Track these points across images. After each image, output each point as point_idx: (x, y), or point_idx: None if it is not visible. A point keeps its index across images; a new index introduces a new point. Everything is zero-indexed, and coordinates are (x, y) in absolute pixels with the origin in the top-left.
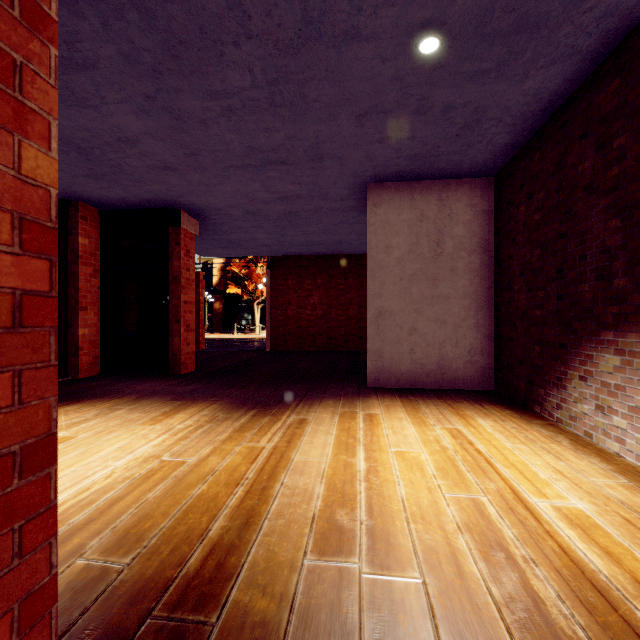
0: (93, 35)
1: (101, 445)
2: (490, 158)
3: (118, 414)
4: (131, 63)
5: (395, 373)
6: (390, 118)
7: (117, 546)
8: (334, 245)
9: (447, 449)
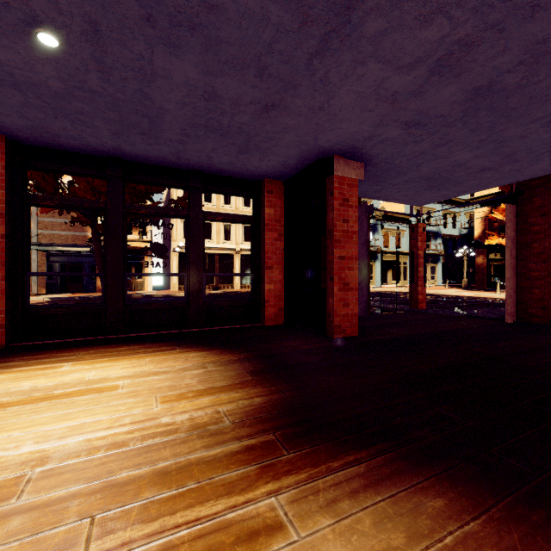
0: None
1: (91, 410)
2: None
3: (188, 374)
4: None
5: None
6: None
7: None
8: None
9: None
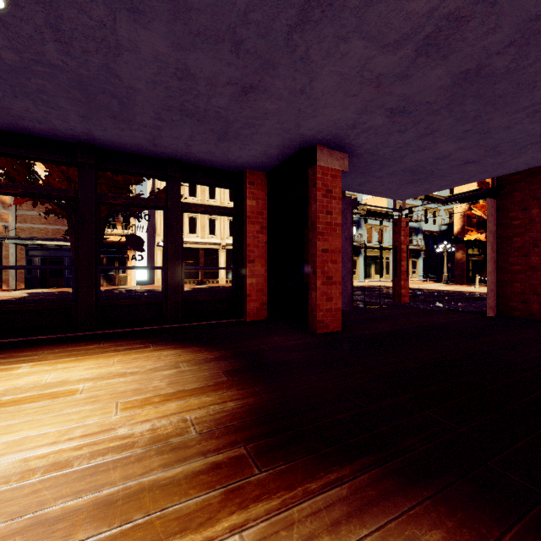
0: None
1: (38, 421)
2: None
3: (158, 375)
4: None
5: None
6: None
7: None
8: None
9: None
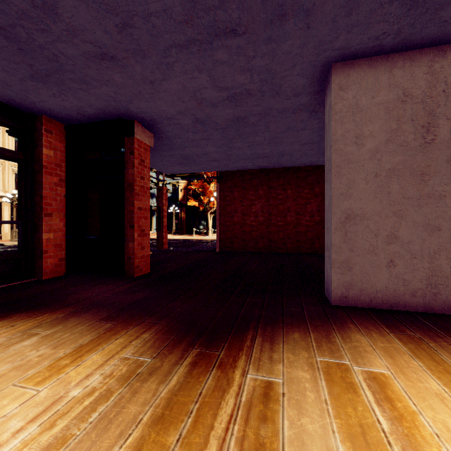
0: None
1: None
2: None
3: (21, 348)
4: None
5: (368, 290)
6: None
7: None
8: (276, 158)
9: None
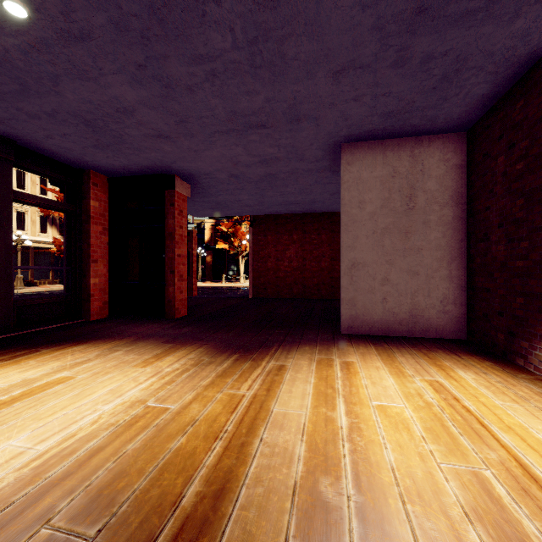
0: (85, 3)
1: (95, 387)
2: (465, 111)
3: (116, 355)
4: (121, 31)
5: (368, 321)
6: (367, 73)
7: (86, 511)
8: (308, 204)
9: (432, 405)
